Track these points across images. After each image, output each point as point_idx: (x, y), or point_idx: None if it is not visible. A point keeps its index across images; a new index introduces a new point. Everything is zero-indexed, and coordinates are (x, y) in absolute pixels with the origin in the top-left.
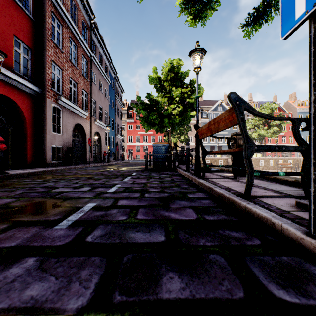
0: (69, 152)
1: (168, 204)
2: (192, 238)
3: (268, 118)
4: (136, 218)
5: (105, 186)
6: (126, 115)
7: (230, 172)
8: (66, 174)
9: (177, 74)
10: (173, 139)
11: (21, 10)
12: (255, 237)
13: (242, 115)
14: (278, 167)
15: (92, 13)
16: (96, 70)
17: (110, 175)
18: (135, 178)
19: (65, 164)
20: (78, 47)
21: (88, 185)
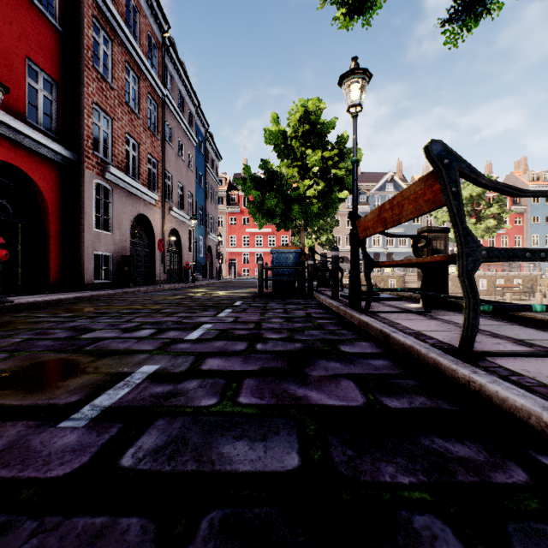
0: (124, 264)
1: (302, 368)
2: (362, 461)
3: (509, 193)
4: (235, 403)
5: (183, 328)
6: (226, 199)
7: (414, 301)
8: (116, 303)
9: (316, 125)
10: (307, 242)
11: (40, 13)
12: (509, 460)
13: (456, 187)
14: (496, 290)
15: (165, 19)
16: (172, 120)
17: (194, 306)
18: (239, 312)
19: (117, 284)
20: (141, 80)
21: (151, 325)
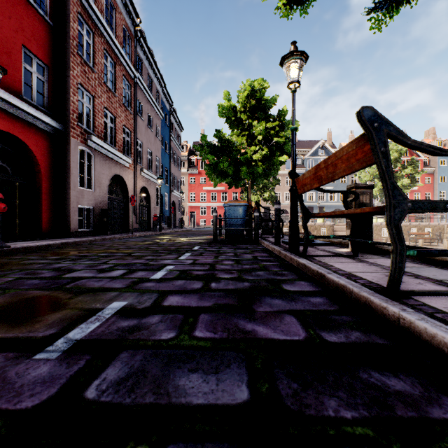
0: (103, 215)
1: (250, 305)
2: (306, 394)
3: (431, 152)
4: (191, 337)
5: (149, 269)
6: (186, 163)
7: (344, 246)
8: (95, 248)
9: (260, 101)
10: (253, 197)
11: (34, 9)
12: (443, 395)
13: (384, 147)
14: (410, 237)
15: (136, 15)
16: (142, 98)
17: (159, 250)
18: (197, 256)
19: (98, 232)
20: (117, 65)
21: (123, 266)
